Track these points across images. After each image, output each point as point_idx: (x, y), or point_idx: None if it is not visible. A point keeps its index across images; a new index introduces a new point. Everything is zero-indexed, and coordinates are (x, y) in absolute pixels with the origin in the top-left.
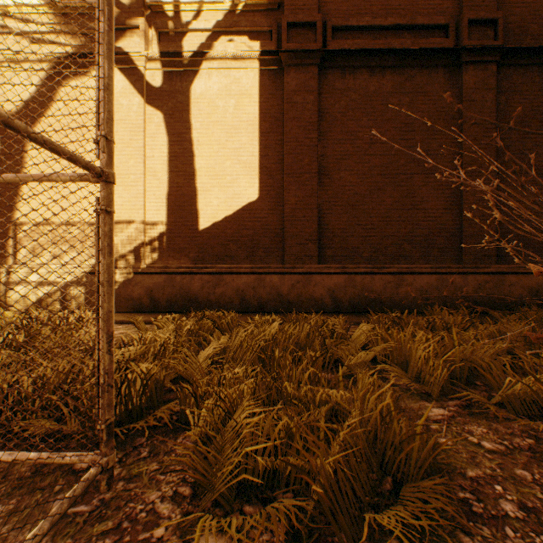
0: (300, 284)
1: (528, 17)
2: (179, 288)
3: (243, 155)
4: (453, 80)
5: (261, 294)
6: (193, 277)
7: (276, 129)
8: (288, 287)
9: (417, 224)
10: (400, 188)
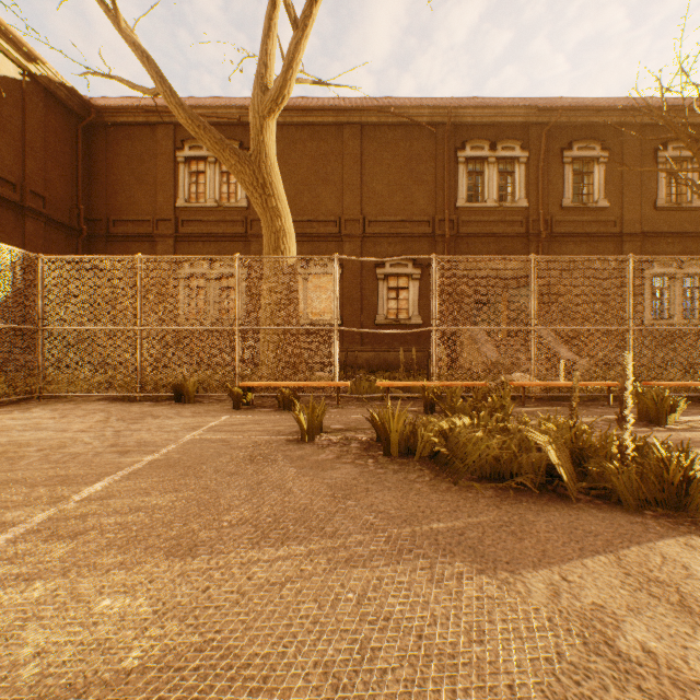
0: None
1: (61, 202)
2: None
3: None
4: (20, 222)
5: None
6: None
7: None
8: None
9: None
10: None
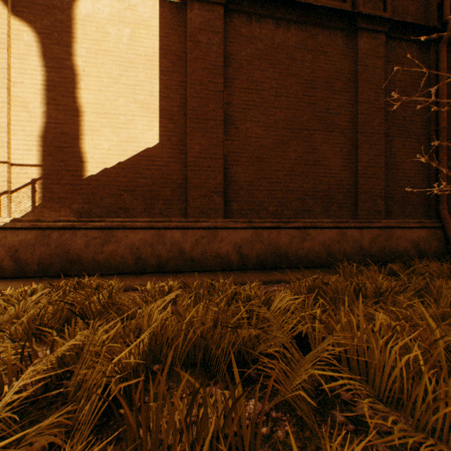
0: (205, 240)
1: None
2: (55, 247)
3: (139, 94)
4: (350, 44)
5: (161, 252)
6: (75, 233)
7: (178, 69)
8: (191, 243)
9: (318, 179)
10: (303, 144)
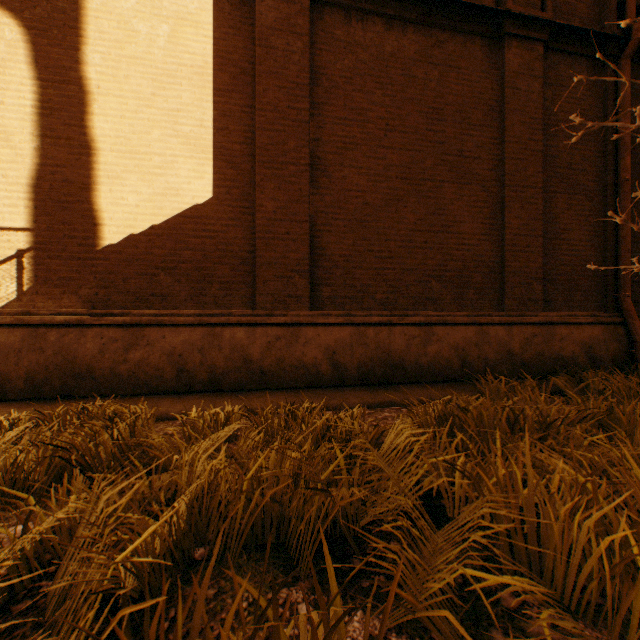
0: (282, 342)
1: None
2: (53, 354)
3: (183, 123)
4: (493, 57)
5: (215, 361)
6: (83, 333)
7: (241, 87)
8: (261, 347)
9: (448, 254)
10: (426, 201)
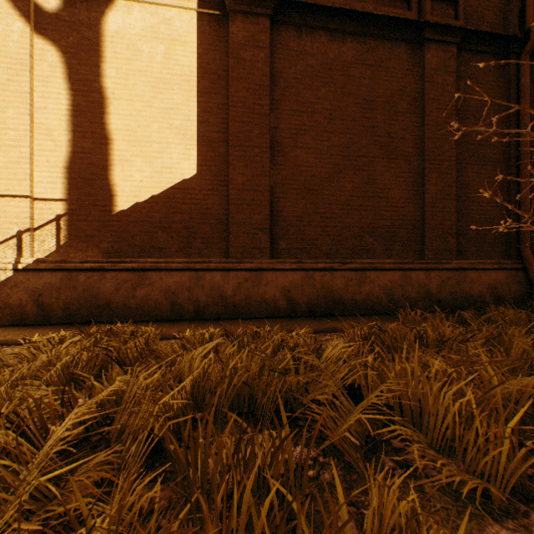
0: (249, 283)
1: (484, 3)
2: (83, 291)
3: (175, 118)
4: (415, 58)
5: (199, 297)
6: (104, 275)
7: (218, 89)
8: (233, 286)
9: (379, 214)
10: (361, 173)
